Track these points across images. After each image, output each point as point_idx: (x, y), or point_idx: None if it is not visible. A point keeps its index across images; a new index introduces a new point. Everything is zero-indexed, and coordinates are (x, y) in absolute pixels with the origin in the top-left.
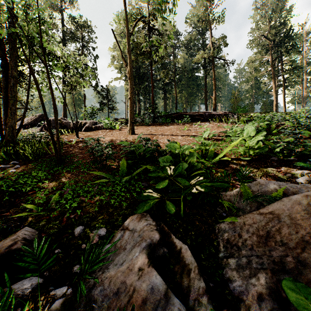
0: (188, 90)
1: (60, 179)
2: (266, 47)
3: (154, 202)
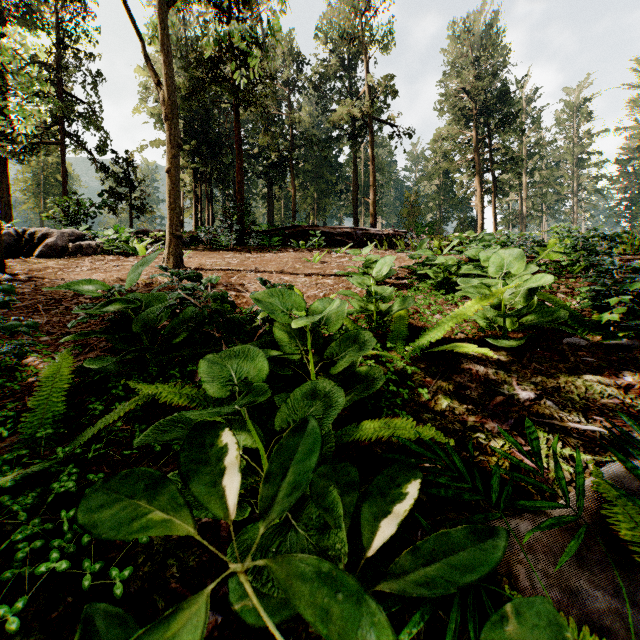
0: (319, 184)
1: None
2: (464, 114)
3: None
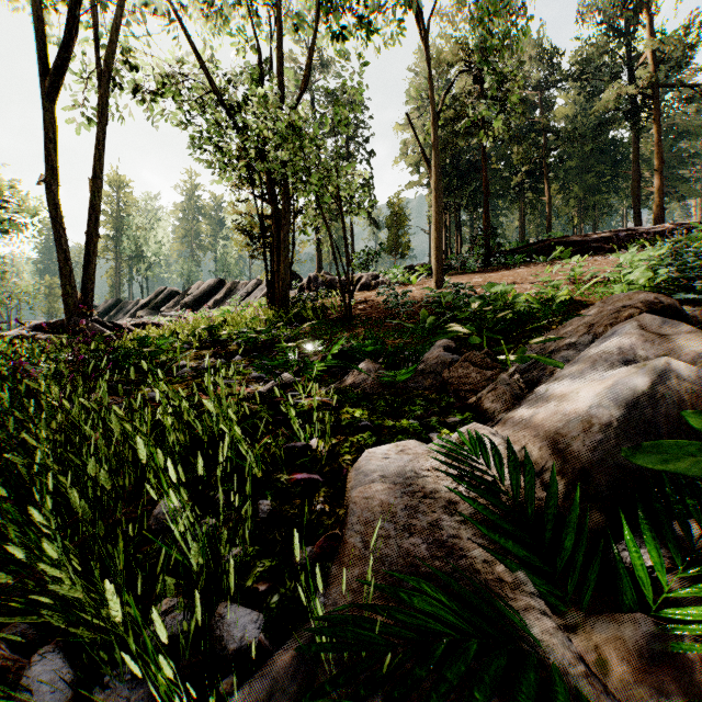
0: (586, 180)
1: (356, 331)
2: None
3: None
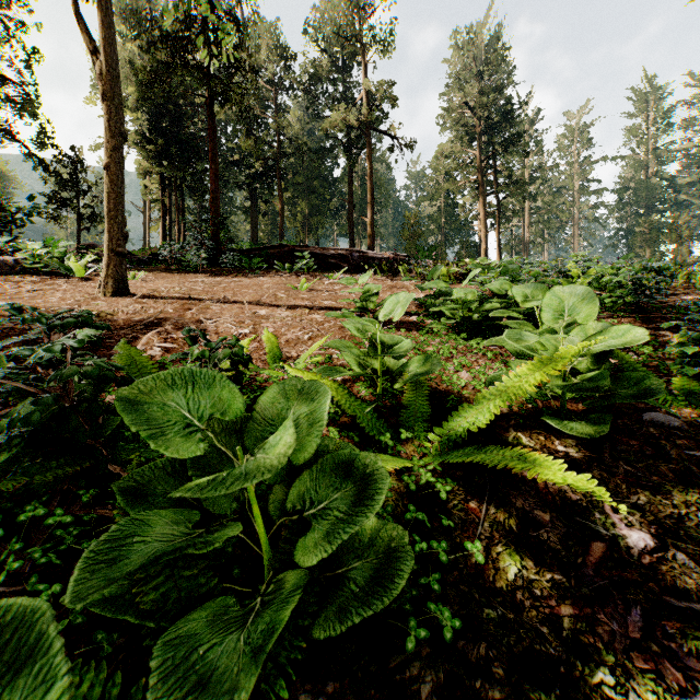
0: (310, 200)
1: None
2: (467, 131)
3: None
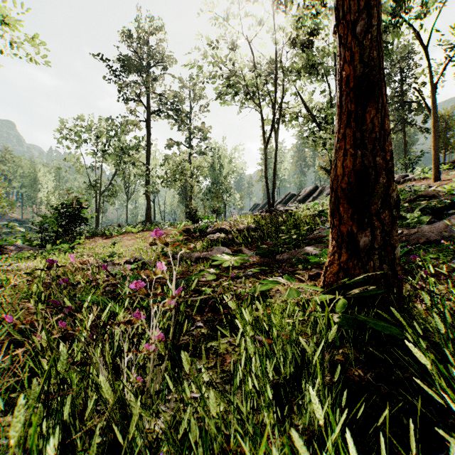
0: None
1: None
2: None
3: None
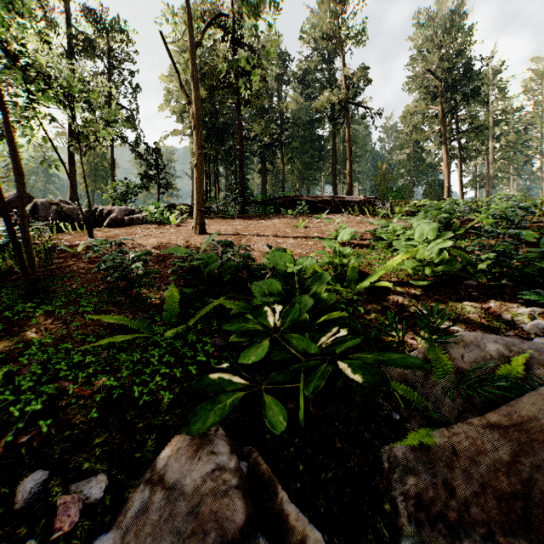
0: (303, 159)
1: (23, 333)
2: (432, 91)
3: (235, 400)
